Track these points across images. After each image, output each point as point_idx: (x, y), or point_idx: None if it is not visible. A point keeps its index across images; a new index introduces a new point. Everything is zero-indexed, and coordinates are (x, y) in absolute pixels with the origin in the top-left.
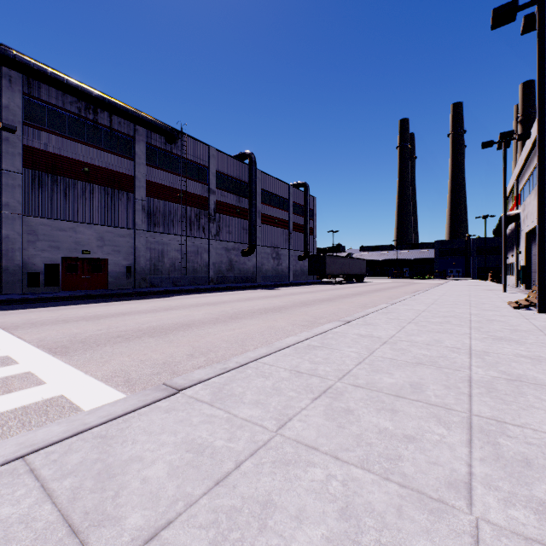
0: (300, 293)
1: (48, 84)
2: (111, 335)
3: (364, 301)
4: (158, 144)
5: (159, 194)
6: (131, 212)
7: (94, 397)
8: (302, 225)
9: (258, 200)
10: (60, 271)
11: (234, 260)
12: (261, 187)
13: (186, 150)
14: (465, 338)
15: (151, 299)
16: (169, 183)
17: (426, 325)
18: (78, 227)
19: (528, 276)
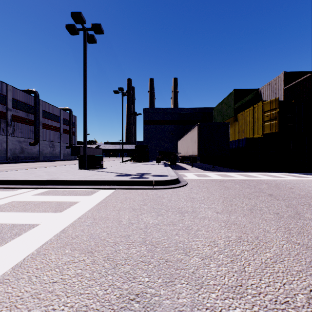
0: (63, 163)
1: None
2: None
3: None
4: None
5: None
6: None
7: None
8: (68, 130)
9: (41, 116)
10: None
11: (24, 147)
12: (42, 109)
13: None
14: None
15: None
16: None
17: None
18: None
19: None
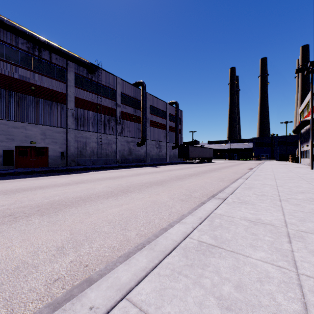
0: (174, 170)
1: (4, 29)
2: (4, 213)
3: (220, 176)
4: (82, 74)
5: (83, 106)
6: (64, 116)
7: None
8: (174, 127)
9: (147, 112)
10: (14, 155)
11: (132, 148)
12: (149, 103)
13: (101, 78)
14: None
15: (73, 174)
16: (90, 99)
17: (300, 204)
18: (27, 126)
19: None
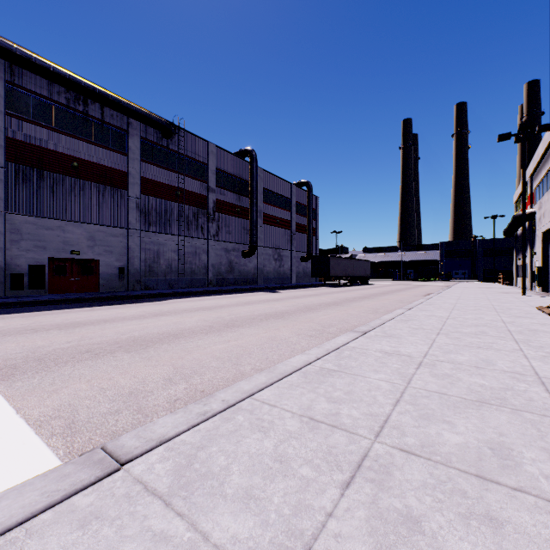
0: (304, 297)
1: (32, 72)
2: (79, 349)
3: (374, 305)
4: (153, 139)
5: (154, 192)
6: (125, 210)
7: (5, 461)
8: (305, 226)
9: (260, 199)
10: (46, 273)
11: (234, 261)
12: (262, 185)
13: (183, 146)
14: (519, 356)
15: (143, 302)
16: (165, 180)
17: (461, 337)
18: (67, 226)
19: (545, 278)
